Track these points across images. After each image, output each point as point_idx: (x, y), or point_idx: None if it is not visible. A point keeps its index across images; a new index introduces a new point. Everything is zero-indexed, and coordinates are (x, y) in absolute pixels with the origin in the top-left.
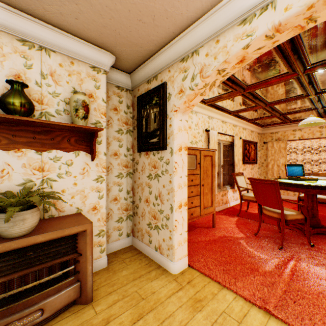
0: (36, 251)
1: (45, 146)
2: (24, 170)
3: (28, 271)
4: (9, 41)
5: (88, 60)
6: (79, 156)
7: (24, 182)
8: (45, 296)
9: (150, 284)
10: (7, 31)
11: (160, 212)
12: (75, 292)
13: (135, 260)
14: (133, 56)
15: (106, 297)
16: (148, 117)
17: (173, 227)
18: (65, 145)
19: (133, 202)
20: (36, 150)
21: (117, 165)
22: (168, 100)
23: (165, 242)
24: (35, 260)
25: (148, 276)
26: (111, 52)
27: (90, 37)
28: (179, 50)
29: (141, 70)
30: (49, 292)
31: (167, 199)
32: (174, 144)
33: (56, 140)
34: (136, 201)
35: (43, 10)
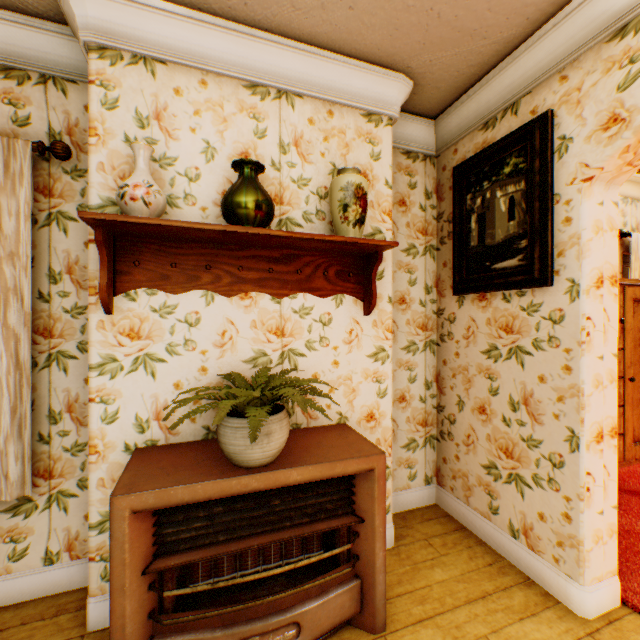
0: (284, 499)
1: (286, 286)
2: (253, 333)
3: (272, 538)
4: (232, 91)
5: (360, 100)
6: (341, 304)
7: (253, 355)
8: (301, 597)
9: (518, 627)
10: (230, 73)
11: (527, 444)
12: (351, 600)
13: (456, 545)
14: (454, 70)
15: (414, 629)
16: (488, 210)
17: (578, 492)
18: (319, 284)
19: (439, 408)
20: (272, 293)
21: (406, 324)
22: (560, 156)
23: (546, 522)
24: (283, 516)
25: (505, 602)
26: (406, 73)
27: (369, 48)
28: (607, 7)
29: (469, 101)
30: (308, 589)
31: (556, 415)
32: (584, 269)
33: (303, 273)
34: (448, 408)
35: (290, 10)
